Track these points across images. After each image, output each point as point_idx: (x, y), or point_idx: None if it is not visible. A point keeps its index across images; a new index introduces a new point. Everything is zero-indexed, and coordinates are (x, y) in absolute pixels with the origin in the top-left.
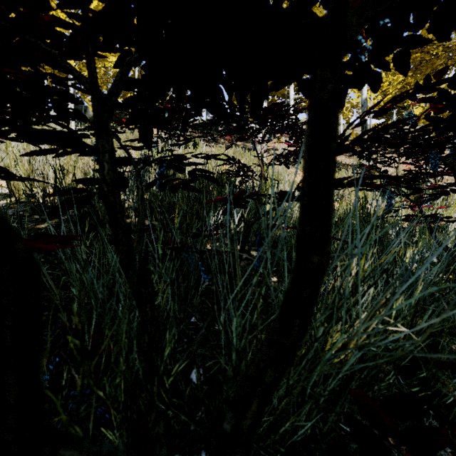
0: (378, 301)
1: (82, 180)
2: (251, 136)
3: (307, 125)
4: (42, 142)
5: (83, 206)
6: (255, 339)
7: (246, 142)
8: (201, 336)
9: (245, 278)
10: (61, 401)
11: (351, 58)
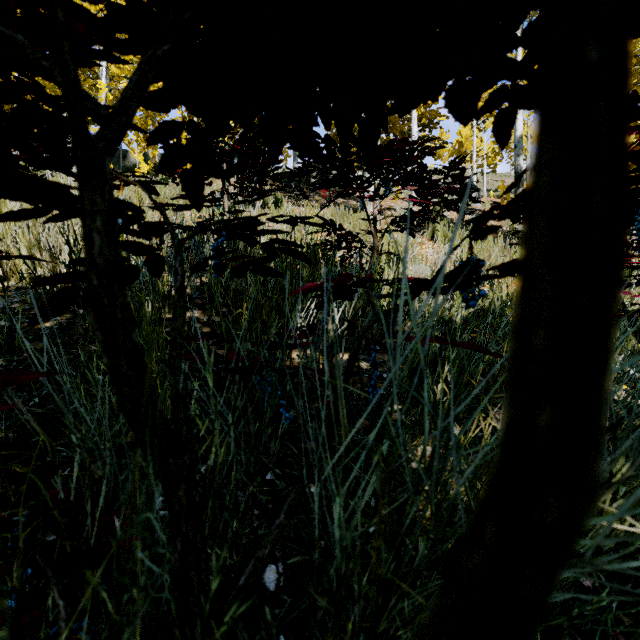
0: None
1: None
2: (359, 189)
3: (542, 134)
4: (9, 198)
5: None
6: (374, 556)
7: (350, 200)
8: (279, 528)
9: (350, 406)
10: (44, 632)
11: (528, 57)
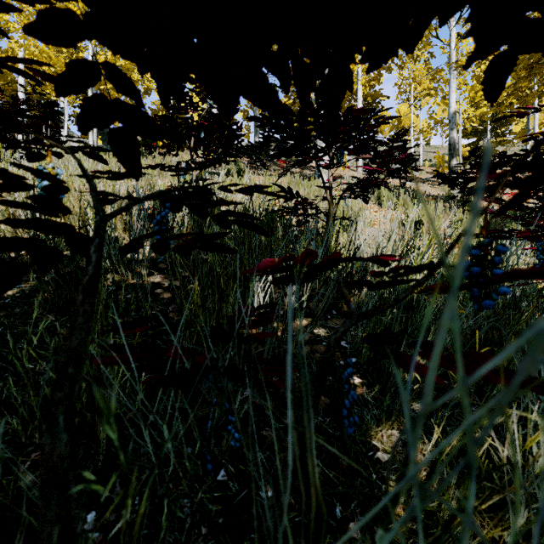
0: None
1: None
2: (316, 158)
3: None
4: None
5: (8, 287)
6: None
7: (304, 169)
8: None
9: None
10: None
11: None
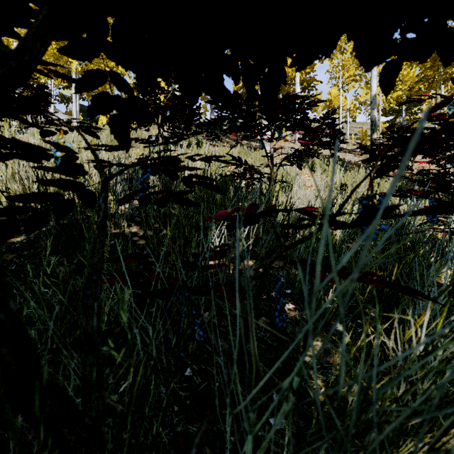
0: (450, 365)
1: (20, 196)
2: (260, 133)
3: None
4: None
5: (34, 229)
6: None
7: (251, 141)
8: None
9: None
10: None
11: None
